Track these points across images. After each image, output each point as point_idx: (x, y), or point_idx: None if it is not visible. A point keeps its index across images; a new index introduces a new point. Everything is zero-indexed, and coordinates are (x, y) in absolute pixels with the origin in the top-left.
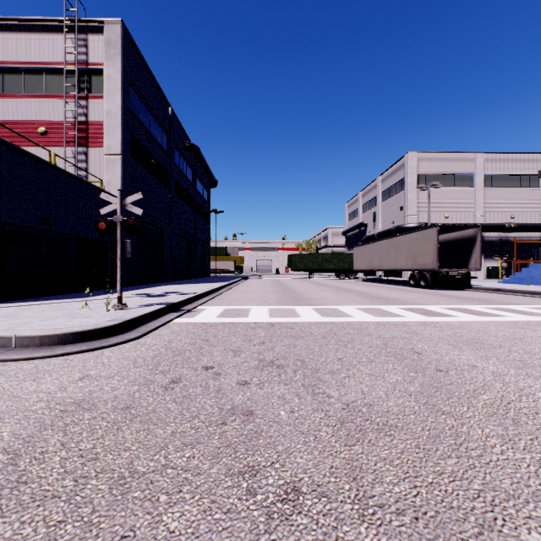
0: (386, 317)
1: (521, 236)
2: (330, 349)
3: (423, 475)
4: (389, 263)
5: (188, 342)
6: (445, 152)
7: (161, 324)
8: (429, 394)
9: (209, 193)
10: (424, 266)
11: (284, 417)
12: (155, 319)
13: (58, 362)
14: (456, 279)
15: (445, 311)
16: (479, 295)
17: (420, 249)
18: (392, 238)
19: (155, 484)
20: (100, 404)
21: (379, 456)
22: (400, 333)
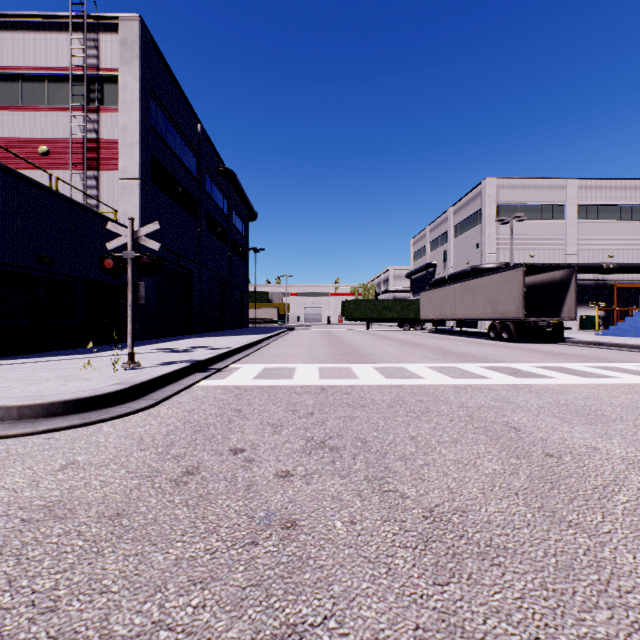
0: (466, 378)
1: (622, 278)
2: (399, 423)
3: None
4: (463, 311)
5: (213, 413)
6: (531, 178)
7: (182, 388)
8: (543, 492)
9: (247, 227)
10: (507, 315)
11: (341, 531)
12: (175, 381)
13: (39, 442)
14: (545, 330)
15: (538, 371)
16: (576, 350)
17: (502, 294)
18: (468, 281)
19: None
20: (80, 509)
21: (489, 604)
22: (487, 400)
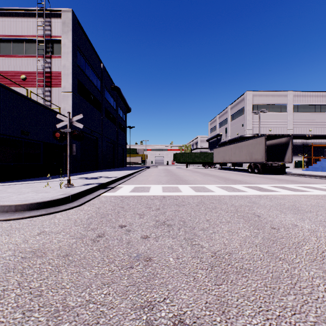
0: (235, 192)
1: (316, 142)
2: (201, 213)
3: (272, 309)
4: (235, 158)
5: (110, 209)
6: (269, 91)
7: (94, 196)
8: (269, 245)
9: (126, 116)
10: (257, 160)
11: (172, 262)
12: (90, 193)
13: (26, 222)
14: (276, 168)
15: (271, 188)
16: (291, 178)
17: (254, 150)
18: (237, 143)
19: (80, 317)
20: (48, 252)
21: (239, 293)
22: (245, 202)
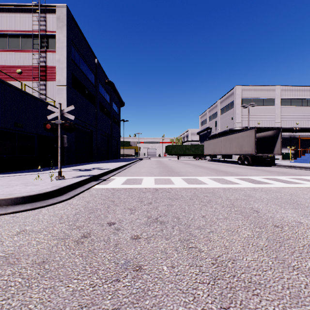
0: (229, 184)
1: (303, 134)
2: (195, 208)
3: None
4: (225, 150)
5: (100, 203)
6: (258, 85)
7: (85, 189)
8: (276, 248)
9: (119, 109)
10: (247, 152)
11: (166, 272)
12: (82, 185)
13: (7, 218)
14: (266, 160)
15: (264, 180)
16: (281, 170)
17: (244, 142)
18: (227, 136)
19: None
20: (23, 258)
21: None
22: (240, 196)
